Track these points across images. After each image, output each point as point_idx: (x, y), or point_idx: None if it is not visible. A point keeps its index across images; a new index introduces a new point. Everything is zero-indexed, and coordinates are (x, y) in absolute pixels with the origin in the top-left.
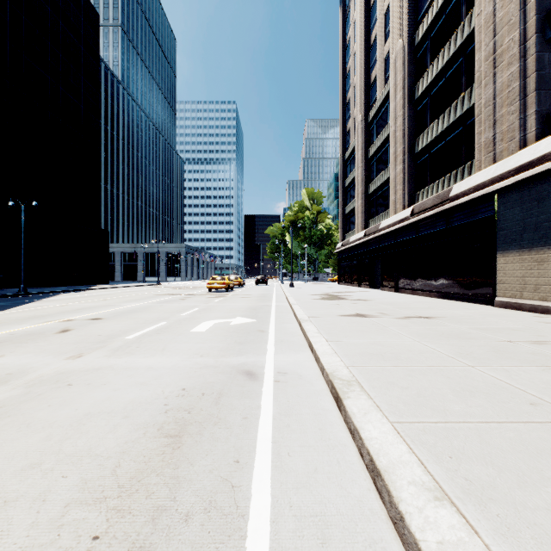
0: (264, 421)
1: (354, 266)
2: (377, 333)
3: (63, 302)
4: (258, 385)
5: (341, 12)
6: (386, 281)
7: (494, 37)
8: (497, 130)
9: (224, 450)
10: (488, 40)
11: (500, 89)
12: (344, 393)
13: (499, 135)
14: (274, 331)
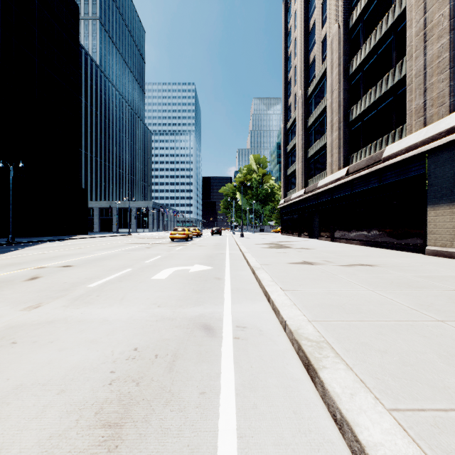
0: (226, 398)
1: (295, 219)
2: (329, 281)
3: (43, 250)
4: (217, 343)
5: (283, 5)
6: (324, 231)
7: (425, 14)
8: (427, 97)
9: (175, 453)
10: (419, 18)
11: (430, 60)
12: (317, 361)
13: (430, 101)
14: (229, 279)
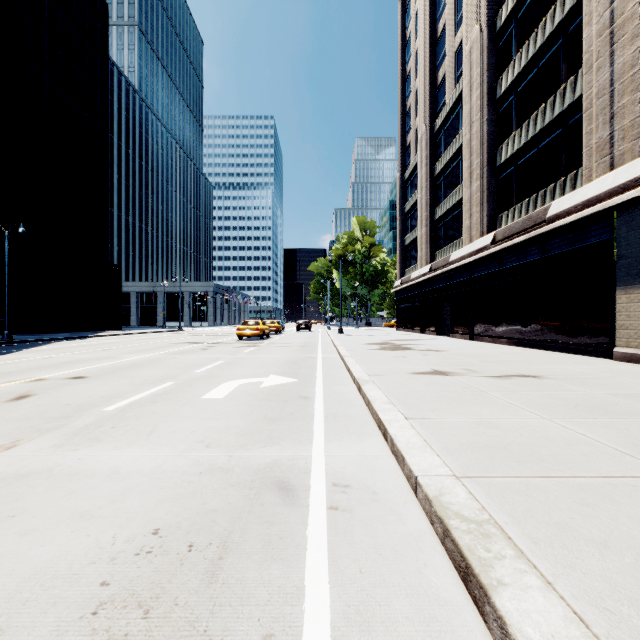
0: None
1: (416, 308)
2: (478, 404)
3: (49, 353)
4: (299, 519)
5: (400, 2)
6: (459, 326)
7: (611, 4)
8: (615, 126)
9: None
10: (602, 9)
11: (621, 72)
12: (486, 568)
13: (619, 133)
14: (322, 398)
